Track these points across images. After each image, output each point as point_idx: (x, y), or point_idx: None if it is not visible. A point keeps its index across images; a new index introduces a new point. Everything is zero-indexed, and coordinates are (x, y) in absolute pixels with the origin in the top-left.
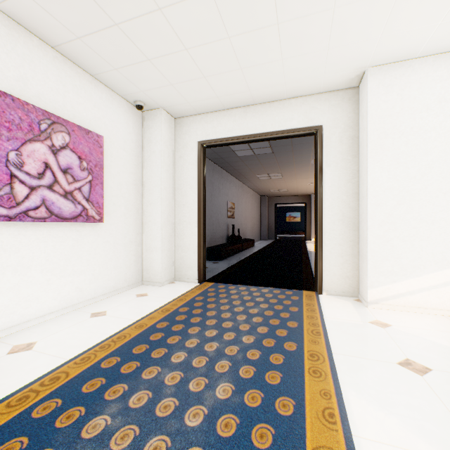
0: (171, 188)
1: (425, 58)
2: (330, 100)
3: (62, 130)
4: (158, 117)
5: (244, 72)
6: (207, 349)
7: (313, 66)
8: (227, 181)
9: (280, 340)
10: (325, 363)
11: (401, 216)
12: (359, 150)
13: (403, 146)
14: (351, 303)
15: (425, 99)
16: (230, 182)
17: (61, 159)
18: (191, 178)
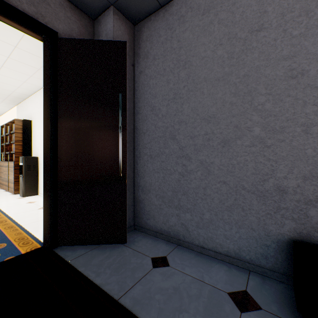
0: None
1: None
2: None
3: None
4: None
5: None
6: None
7: None
8: None
9: None
10: None
11: None
12: None
13: None
14: None
15: None
16: None
17: None
18: None
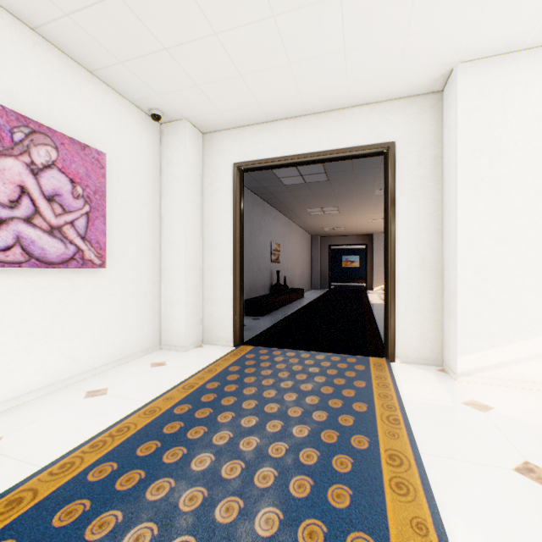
0: (198, 224)
1: (534, 50)
2: (405, 108)
3: (47, 142)
4: (181, 130)
5: (293, 69)
6: (242, 447)
7: (386, 61)
8: (270, 216)
9: (345, 433)
10: (412, 471)
11: (502, 260)
12: (444, 174)
13: (504, 167)
14: (435, 374)
15: (533, 105)
16: (274, 218)
17: (45, 183)
18: (224, 210)
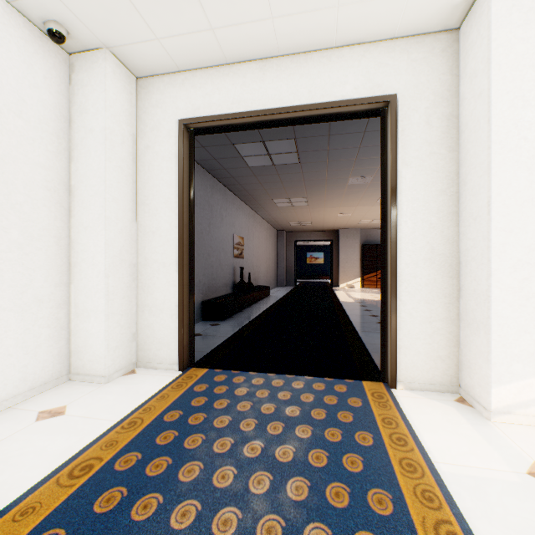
0: (128, 202)
1: None
2: (409, 51)
3: None
4: (100, 64)
5: None
6: None
7: None
8: (233, 205)
9: None
10: None
11: None
12: (461, 138)
13: None
14: (457, 410)
15: None
16: (237, 208)
17: None
18: (167, 184)
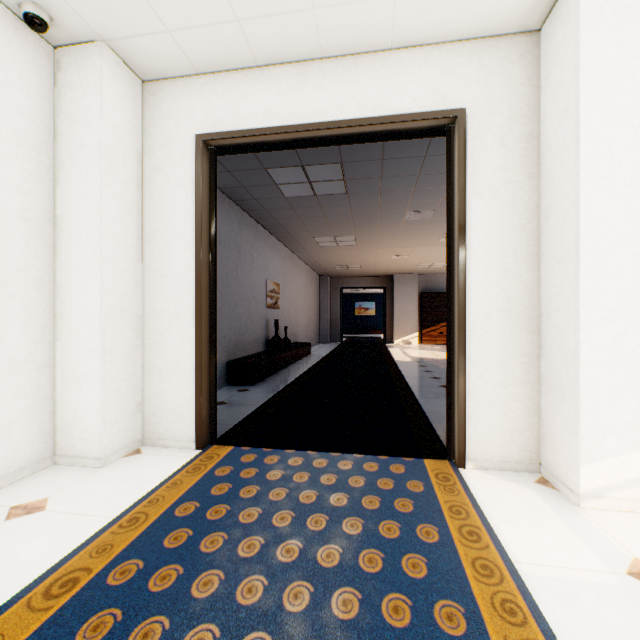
0: (132, 237)
1: None
2: (481, 56)
3: None
4: (94, 61)
5: None
6: None
7: None
8: (266, 244)
9: None
10: None
11: None
12: (543, 163)
13: None
14: (539, 494)
15: None
16: (271, 248)
17: None
18: (181, 216)
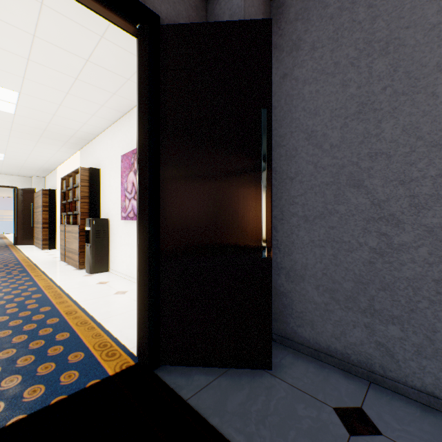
0: None
1: None
2: None
3: None
4: None
5: None
6: None
7: None
8: None
9: None
10: None
11: None
12: None
13: None
14: None
15: None
16: None
17: None
18: None
